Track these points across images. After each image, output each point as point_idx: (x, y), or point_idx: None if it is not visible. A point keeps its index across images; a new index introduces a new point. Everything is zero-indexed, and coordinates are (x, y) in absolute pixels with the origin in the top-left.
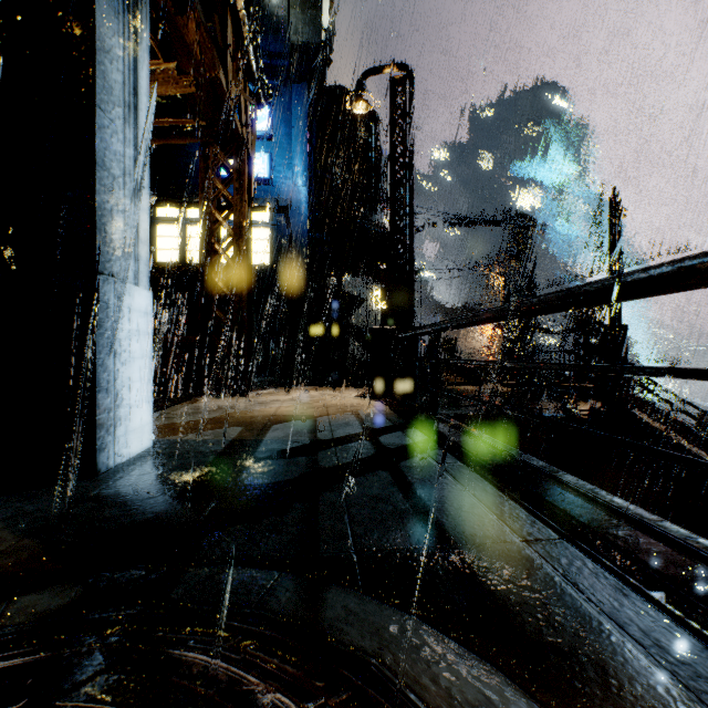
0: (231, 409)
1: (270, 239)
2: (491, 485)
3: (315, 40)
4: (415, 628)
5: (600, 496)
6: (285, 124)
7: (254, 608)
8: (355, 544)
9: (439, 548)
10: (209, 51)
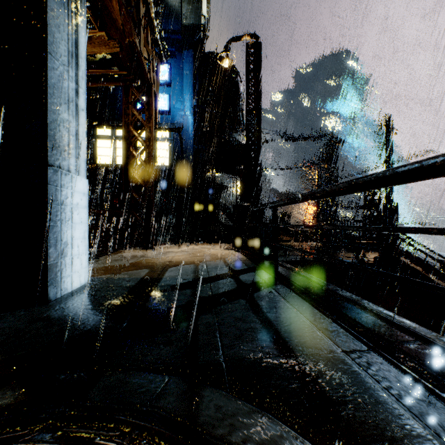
0: (143, 257)
1: (169, 149)
2: (316, 309)
3: (198, 22)
4: (269, 424)
5: (393, 318)
6: (179, 76)
7: (149, 407)
8: (224, 354)
9: (284, 357)
10: (128, 23)
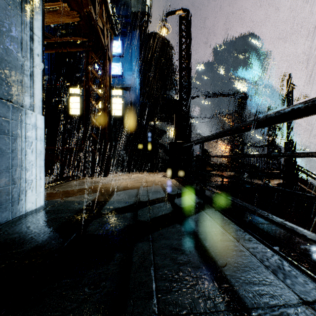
0: (97, 183)
1: (122, 103)
2: (253, 237)
3: (143, 10)
4: None
5: None
6: (129, 49)
7: None
8: (158, 305)
9: (234, 312)
10: None
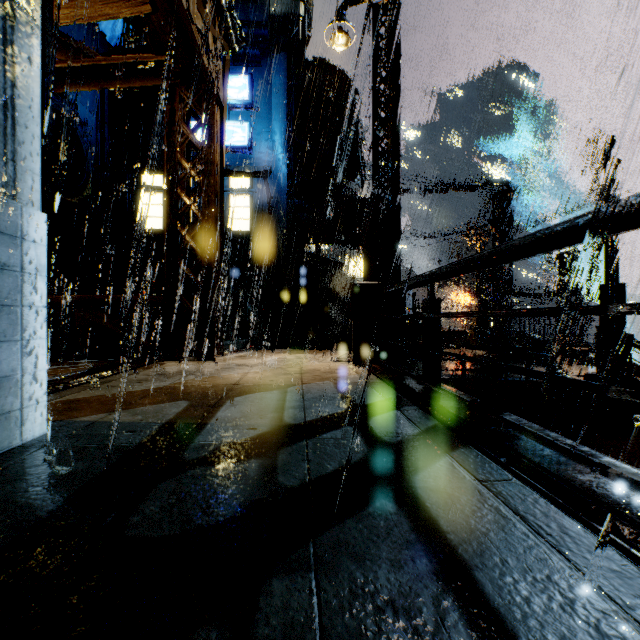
0: (190, 376)
1: (250, 206)
2: (624, 555)
3: (294, 10)
4: None
5: None
6: (265, 94)
7: None
8: None
9: None
10: None
